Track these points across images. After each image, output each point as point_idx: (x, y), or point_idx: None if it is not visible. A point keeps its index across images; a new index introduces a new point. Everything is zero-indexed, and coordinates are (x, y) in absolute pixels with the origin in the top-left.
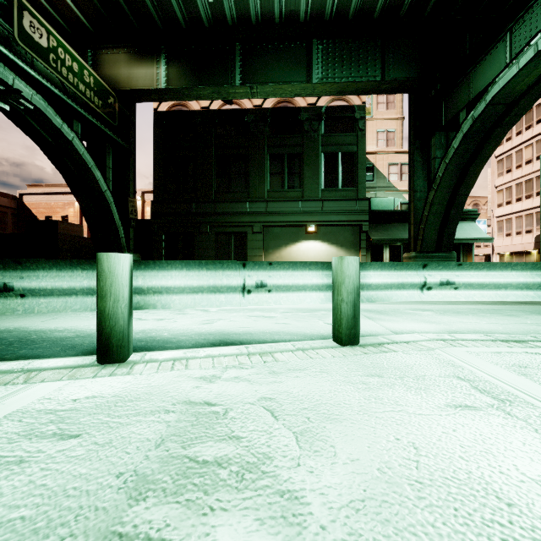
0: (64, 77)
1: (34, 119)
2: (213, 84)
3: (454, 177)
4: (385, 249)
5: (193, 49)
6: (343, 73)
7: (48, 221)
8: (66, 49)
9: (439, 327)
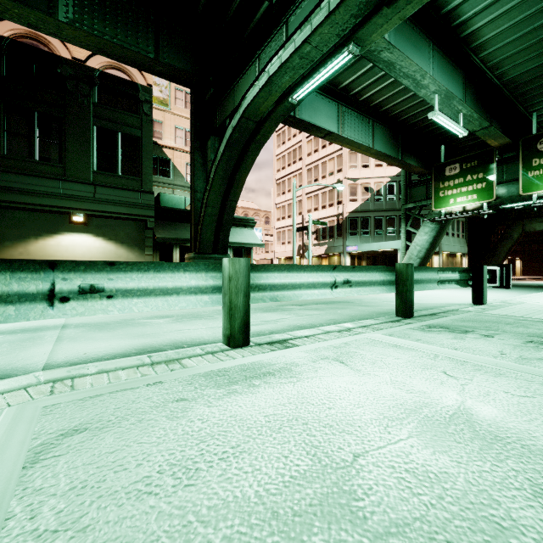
0: None
1: None
2: None
3: (224, 182)
4: (176, 249)
5: None
6: (106, 28)
7: None
8: None
9: (138, 343)
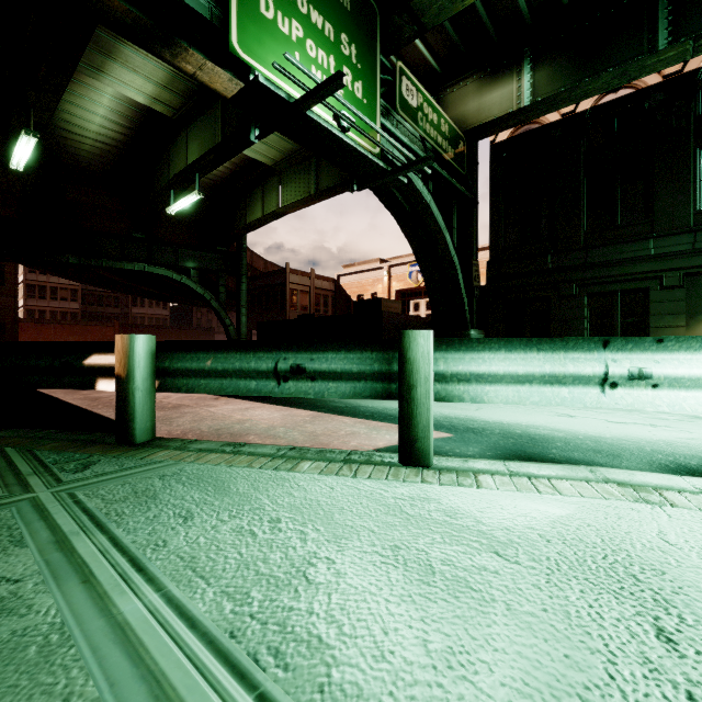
0: (427, 134)
1: (399, 190)
2: (611, 65)
3: None
4: None
5: (576, 29)
6: None
7: (372, 299)
8: (428, 102)
9: None
